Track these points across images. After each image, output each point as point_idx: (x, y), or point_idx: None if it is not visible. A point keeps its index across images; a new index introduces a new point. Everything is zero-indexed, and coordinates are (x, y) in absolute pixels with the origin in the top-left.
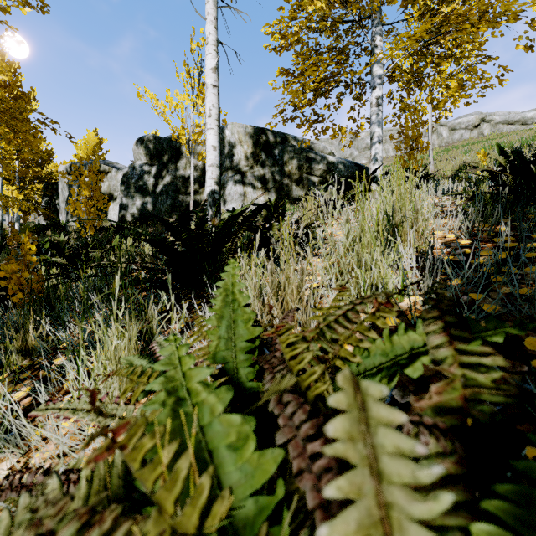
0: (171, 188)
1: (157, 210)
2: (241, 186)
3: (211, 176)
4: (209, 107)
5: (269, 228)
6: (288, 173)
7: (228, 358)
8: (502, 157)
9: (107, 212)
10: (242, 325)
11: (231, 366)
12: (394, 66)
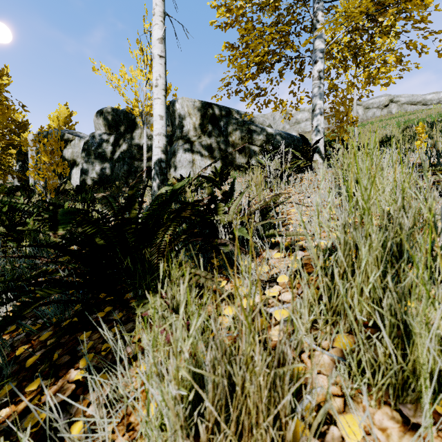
0: (127, 155)
1: (115, 175)
2: (190, 154)
3: (158, 145)
4: (156, 77)
5: (214, 209)
6: (232, 143)
7: None
8: None
9: (71, 176)
10: None
11: None
12: (333, 42)
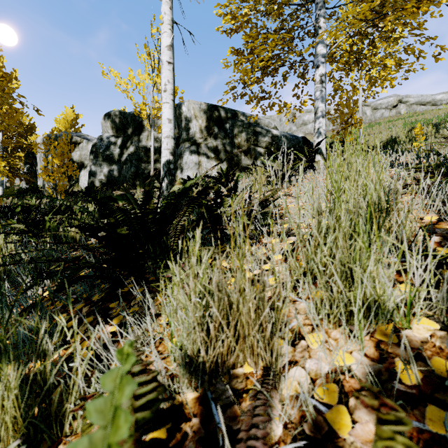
0: (134, 158)
1: (122, 177)
2: (196, 156)
3: (166, 147)
4: (165, 82)
5: (220, 203)
6: (238, 145)
7: None
8: None
9: (79, 178)
10: None
11: None
12: (335, 47)
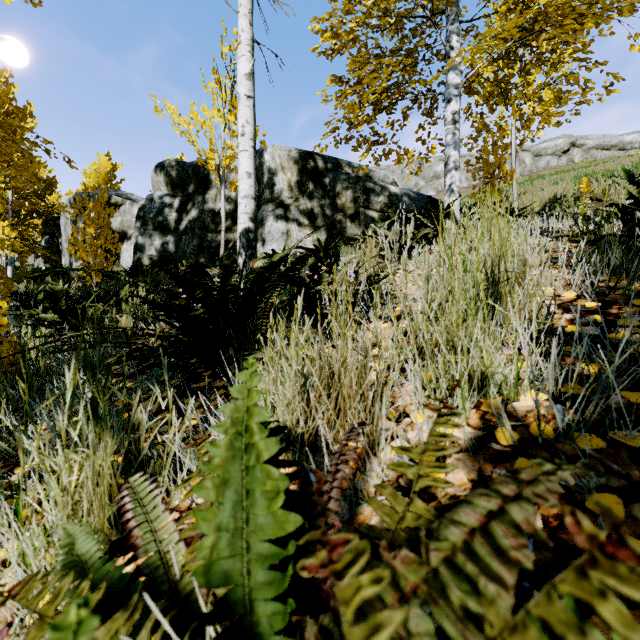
0: (197, 225)
1: (181, 252)
2: (284, 222)
3: (245, 210)
4: (242, 123)
5: (317, 280)
6: (341, 207)
7: (233, 576)
8: (634, 187)
9: (120, 254)
10: (263, 503)
11: (239, 595)
12: (473, 74)
